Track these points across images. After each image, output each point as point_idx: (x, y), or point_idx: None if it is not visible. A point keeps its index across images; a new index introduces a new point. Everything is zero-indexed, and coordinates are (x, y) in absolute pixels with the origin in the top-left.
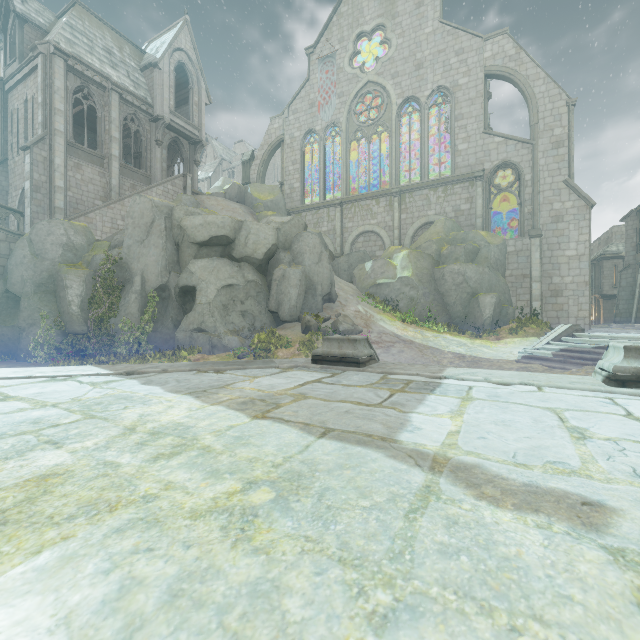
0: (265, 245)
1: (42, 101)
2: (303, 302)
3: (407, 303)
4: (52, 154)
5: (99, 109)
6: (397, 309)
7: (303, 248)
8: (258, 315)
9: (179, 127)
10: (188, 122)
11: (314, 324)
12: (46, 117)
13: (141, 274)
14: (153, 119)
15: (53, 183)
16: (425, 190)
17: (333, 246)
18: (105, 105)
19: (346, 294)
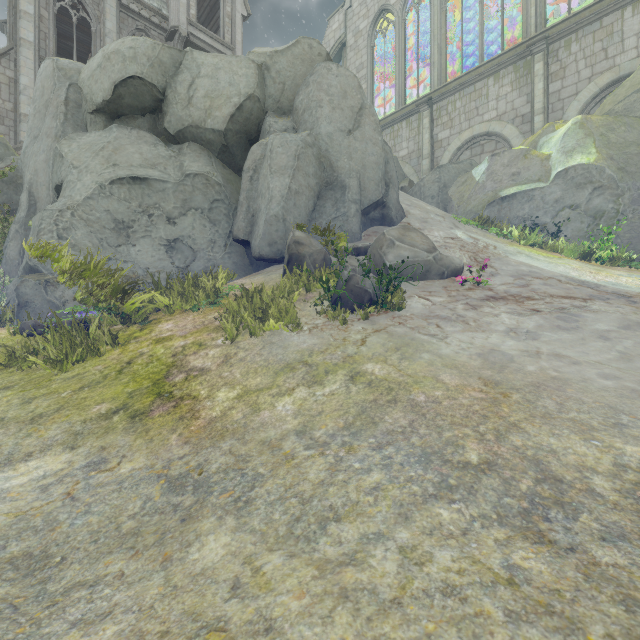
0: (231, 99)
1: (8, 5)
2: (310, 216)
3: (584, 227)
4: (17, 72)
5: (94, 22)
6: (557, 240)
7: (315, 96)
8: (205, 248)
9: (204, 45)
10: (216, 38)
11: (313, 251)
12: (12, 25)
13: (28, 189)
14: (168, 35)
15: (19, 110)
16: (609, 16)
17: (416, 176)
18: (101, 16)
19: (426, 213)
